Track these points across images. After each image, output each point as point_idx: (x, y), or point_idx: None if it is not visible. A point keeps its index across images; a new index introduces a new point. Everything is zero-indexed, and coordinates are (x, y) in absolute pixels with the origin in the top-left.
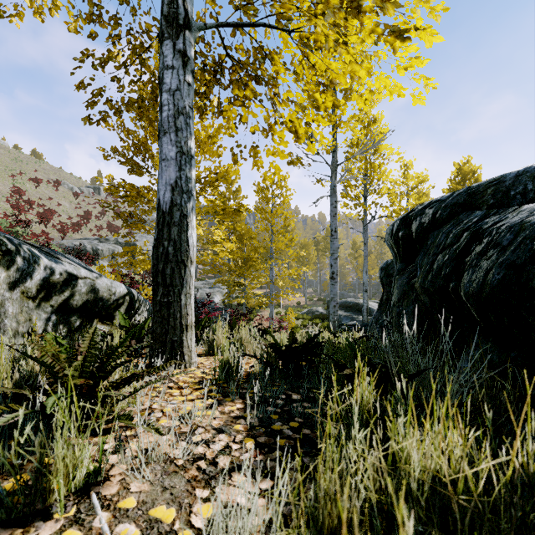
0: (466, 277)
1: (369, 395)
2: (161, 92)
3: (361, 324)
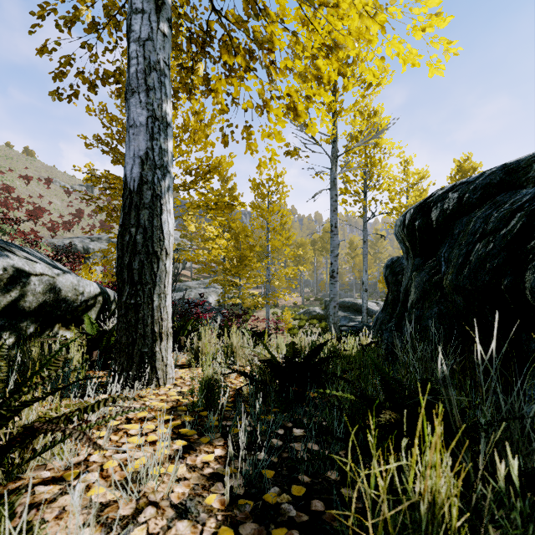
0: (534, 270)
1: (448, 489)
2: (129, 42)
3: (362, 326)
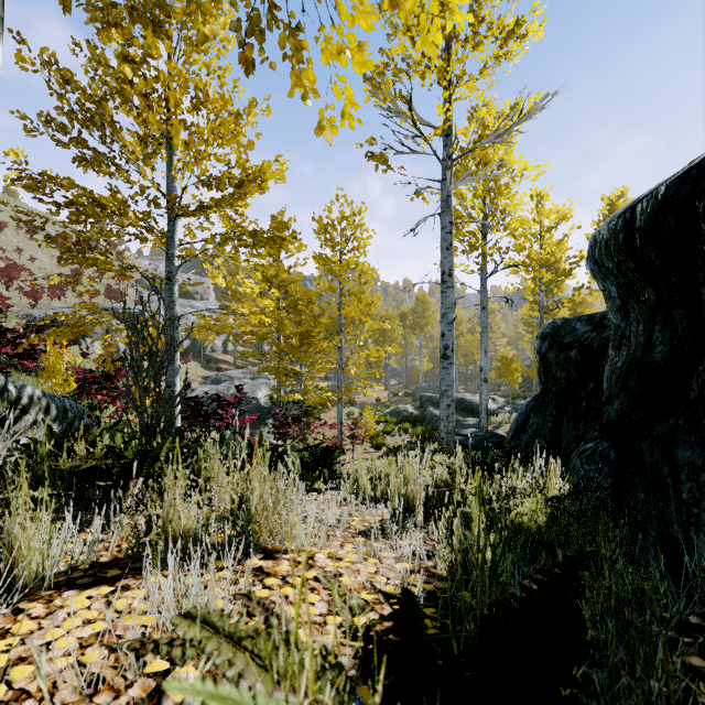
0: None
1: None
2: None
3: (484, 434)
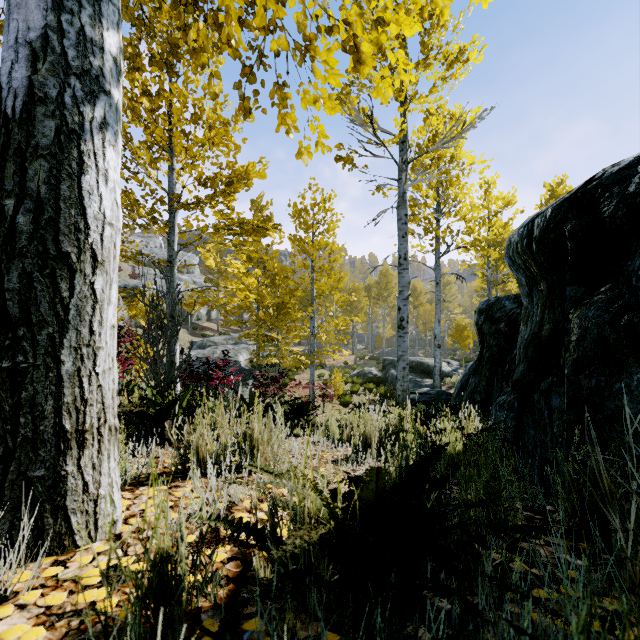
0: None
1: None
2: None
3: (436, 393)
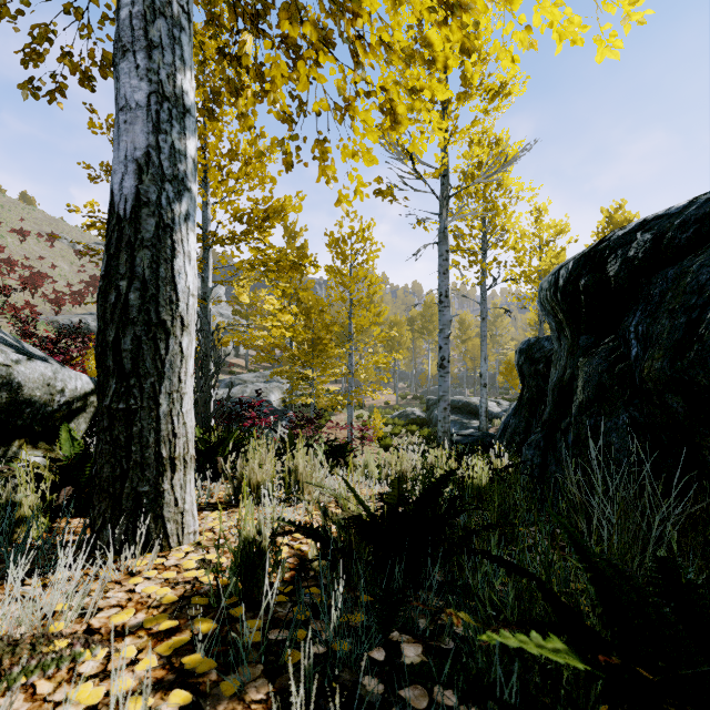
0: None
1: None
2: None
3: (481, 434)
